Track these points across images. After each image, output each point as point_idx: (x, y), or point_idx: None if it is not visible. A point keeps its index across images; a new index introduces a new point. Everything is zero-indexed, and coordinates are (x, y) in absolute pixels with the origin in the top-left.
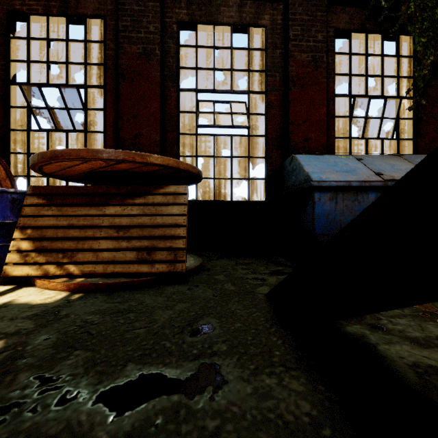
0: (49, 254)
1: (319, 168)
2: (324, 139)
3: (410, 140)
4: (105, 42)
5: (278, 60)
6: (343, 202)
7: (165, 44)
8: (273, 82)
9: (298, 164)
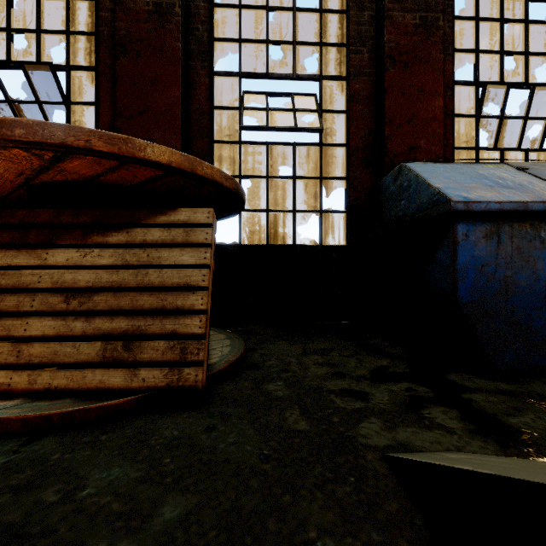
0: None
1: (456, 182)
2: (439, 149)
3: None
4: None
5: (367, 27)
6: (511, 243)
7: (191, 1)
8: (358, 61)
9: (415, 177)
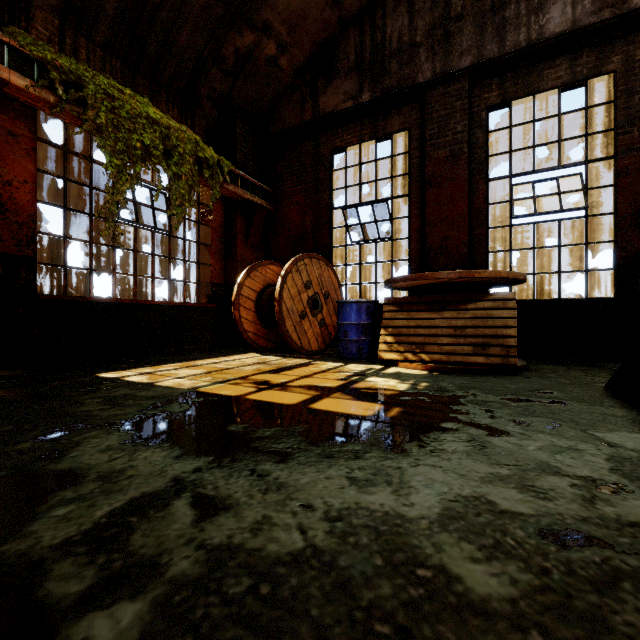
0: (406, 346)
1: None
2: None
3: None
4: (410, 152)
5: (637, 109)
6: None
7: (472, 136)
8: (627, 141)
9: None
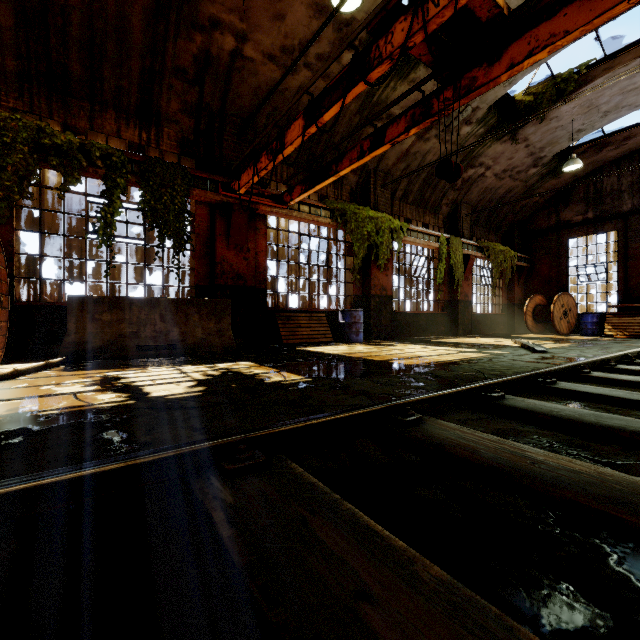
0: (617, 330)
1: None
2: None
3: None
4: (618, 241)
5: None
6: None
7: None
8: None
9: None
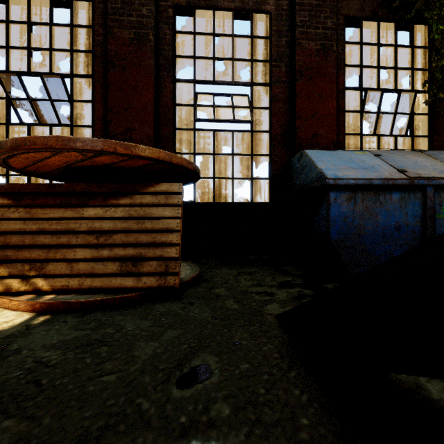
0: (13, 266)
1: (333, 165)
2: (333, 136)
3: (425, 137)
4: (93, 26)
5: (284, 49)
6: (362, 203)
7: (160, 29)
8: (278, 73)
9: (309, 160)
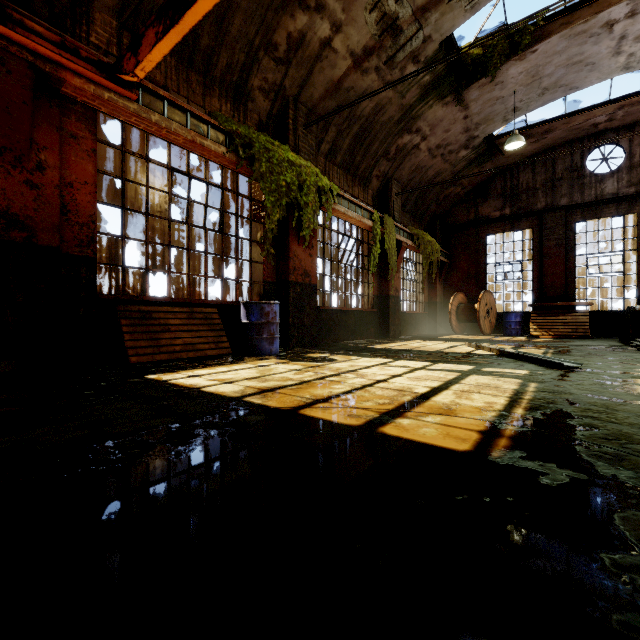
0: (542, 330)
1: None
2: None
3: None
4: (533, 239)
5: None
6: None
7: (567, 235)
8: None
9: None
